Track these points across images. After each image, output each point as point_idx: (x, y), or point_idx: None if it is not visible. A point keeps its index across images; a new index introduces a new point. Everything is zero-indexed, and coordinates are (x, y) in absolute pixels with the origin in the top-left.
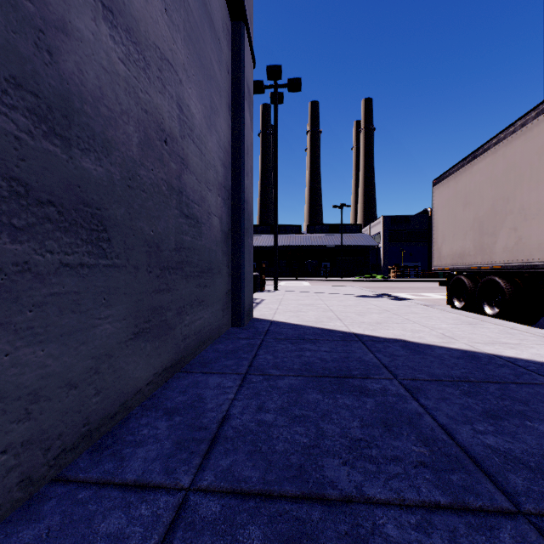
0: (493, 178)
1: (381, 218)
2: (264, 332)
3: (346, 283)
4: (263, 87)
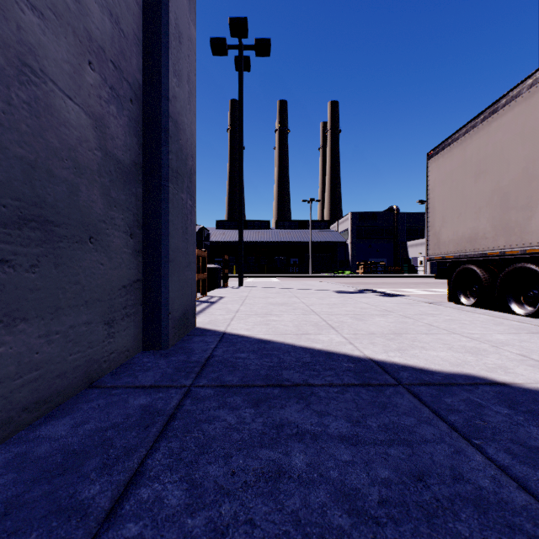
0: (526, 132)
1: (349, 215)
2: (200, 365)
3: (316, 279)
4: (226, 46)
